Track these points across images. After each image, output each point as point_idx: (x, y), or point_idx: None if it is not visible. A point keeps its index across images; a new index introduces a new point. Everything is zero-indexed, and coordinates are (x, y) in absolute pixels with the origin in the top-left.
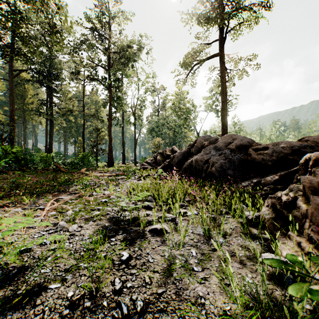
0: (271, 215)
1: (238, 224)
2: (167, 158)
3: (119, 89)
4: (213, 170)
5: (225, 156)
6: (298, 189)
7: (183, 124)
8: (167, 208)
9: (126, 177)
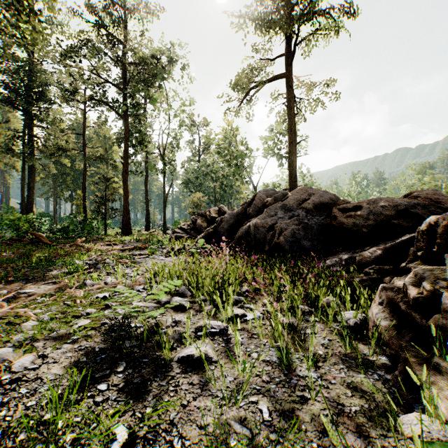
0: (390, 320)
1: (331, 334)
2: (212, 223)
3: (140, 119)
4: (281, 241)
5: (298, 219)
6: (432, 275)
7: (234, 173)
8: (211, 315)
9: (148, 252)
